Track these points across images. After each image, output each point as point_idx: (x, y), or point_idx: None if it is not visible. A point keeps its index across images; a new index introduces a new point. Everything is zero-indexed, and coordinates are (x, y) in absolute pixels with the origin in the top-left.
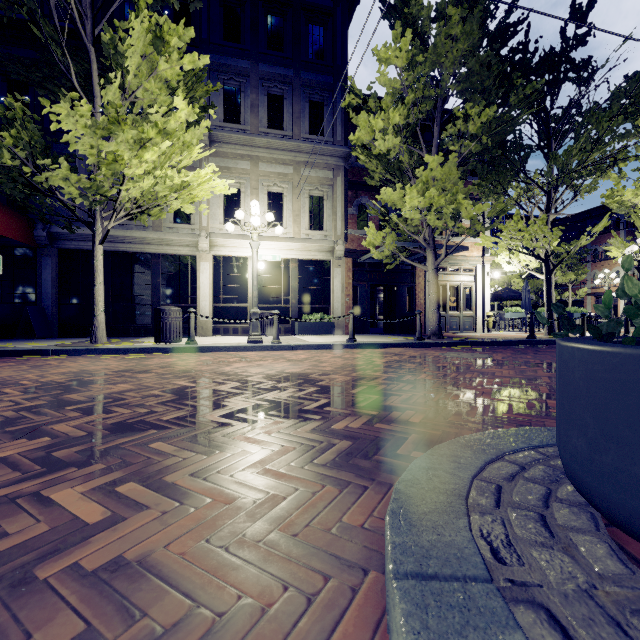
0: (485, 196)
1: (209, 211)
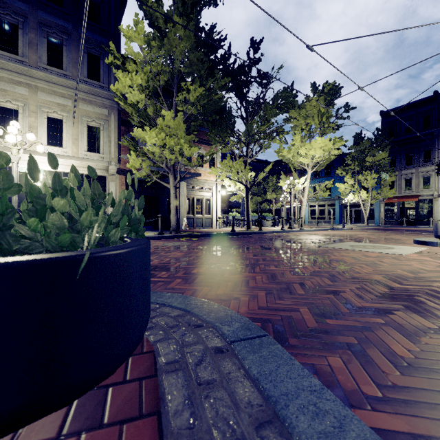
0: (213, 143)
1: None
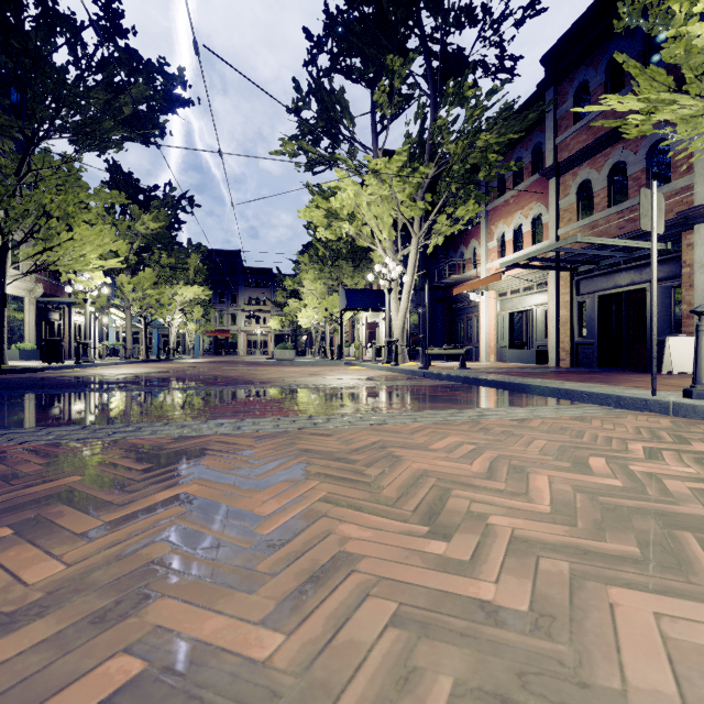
0: None
1: None
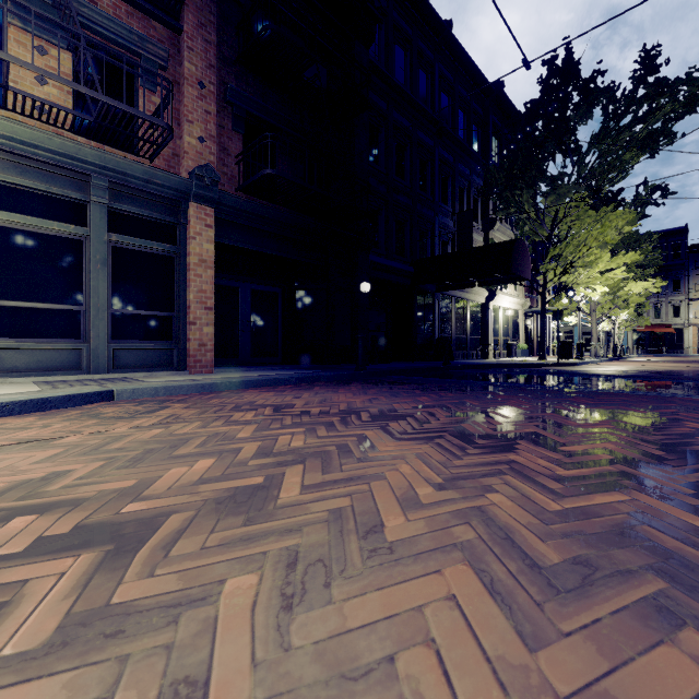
0: None
1: None
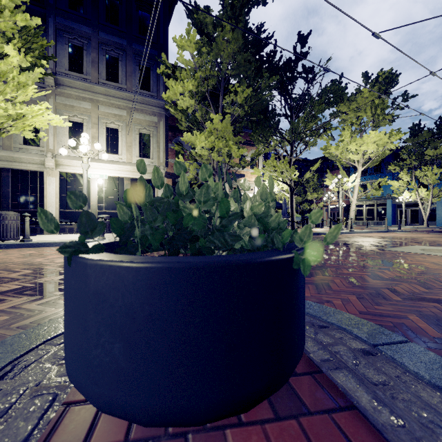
0: (256, 143)
1: (55, 137)
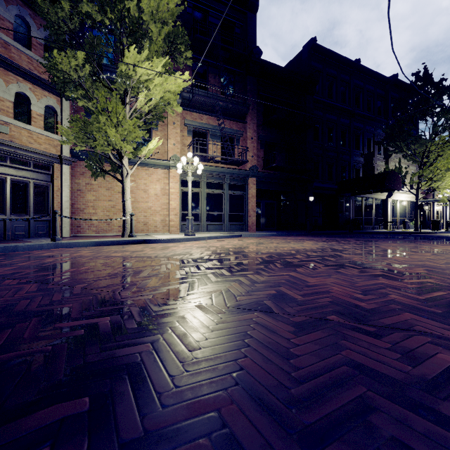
0: None
1: None
